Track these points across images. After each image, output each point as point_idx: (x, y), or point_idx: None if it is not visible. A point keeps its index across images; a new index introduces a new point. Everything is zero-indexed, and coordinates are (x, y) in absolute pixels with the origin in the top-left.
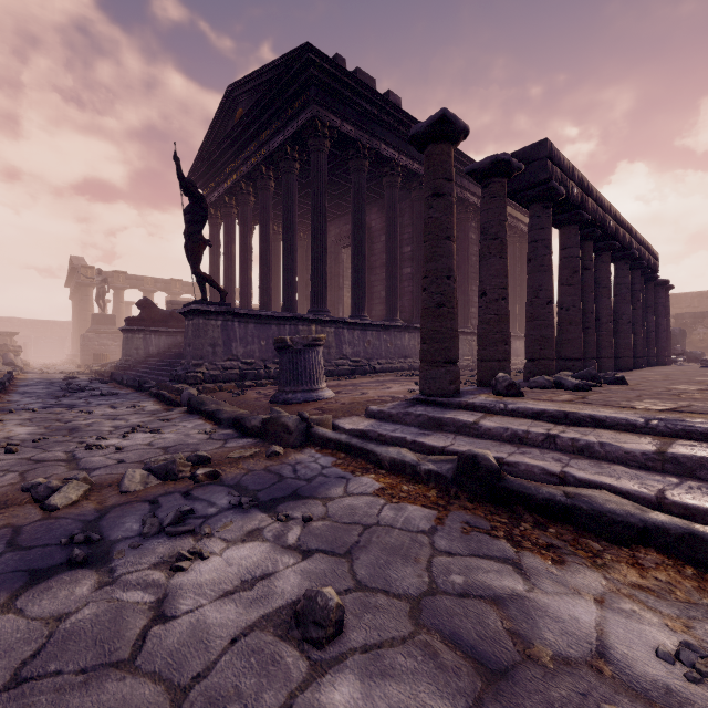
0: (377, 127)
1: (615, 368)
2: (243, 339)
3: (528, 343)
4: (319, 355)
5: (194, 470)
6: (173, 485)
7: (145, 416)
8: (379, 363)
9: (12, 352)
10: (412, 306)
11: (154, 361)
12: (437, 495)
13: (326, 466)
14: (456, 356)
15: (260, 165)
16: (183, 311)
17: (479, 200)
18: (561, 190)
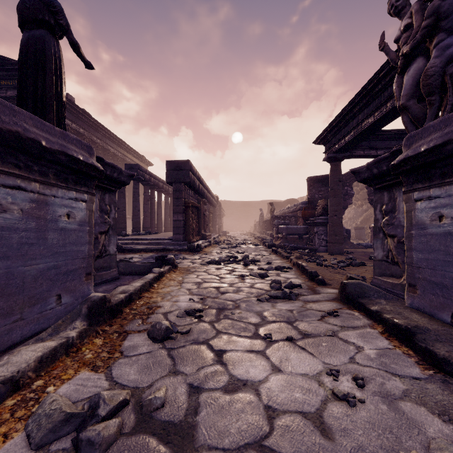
0: None
1: (165, 231)
2: None
3: (133, 223)
4: None
5: None
6: None
7: None
8: None
9: None
10: None
11: None
12: None
13: None
14: None
15: None
16: None
17: (115, 150)
18: (142, 178)
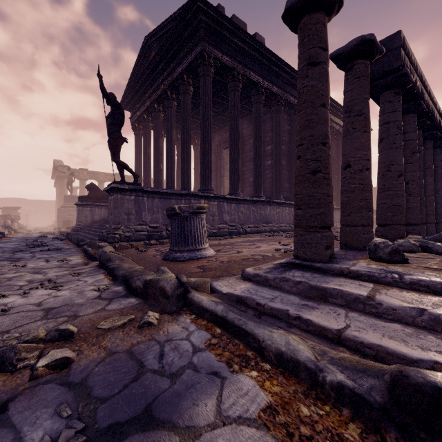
0: (248, 60)
1: None
2: (151, 209)
3: (380, 210)
4: (202, 221)
5: (49, 350)
6: (1, 383)
7: (64, 269)
8: (249, 227)
9: (12, 219)
10: (271, 187)
11: (96, 225)
12: (361, 438)
13: (199, 347)
14: (331, 221)
15: (166, 90)
16: (106, 189)
17: None
18: (411, 77)
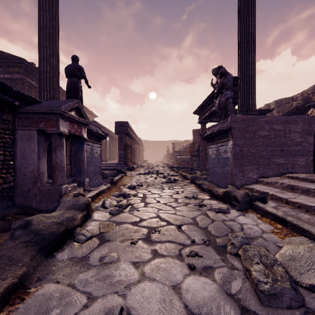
0: None
1: (109, 160)
2: None
3: None
4: None
5: None
6: None
7: None
8: None
9: None
10: None
11: None
12: None
13: None
14: None
15: None
16: None
17: None
18: None
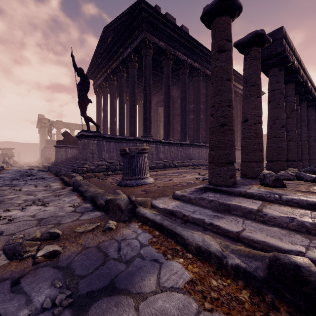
0: (176, 44)
1: None
2: (108, 150)
3: (269, 151)
4: (145, 158)
5: (43, 246)
6: (13, 267)
7: (48, 192)
8: (178, 162)
9: (8, 157)
10: (193, 134)
11: (69, 161)
12: (250, 299)
13: (144, 244)
14: (234, 159)
15: (119, 65)
16: (77, 135)
17: None
18: (290, 59)
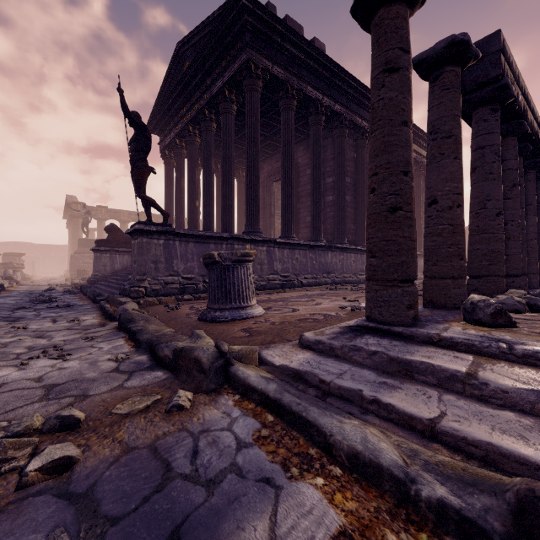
0: (304, 71)
1: None
2: (184, 256)
3: (473, 258)
4: (248, 271)
5: (46, 444)
6: None
7: (74, 332)
8: (306, 278)
9: (14, 268)
10: (333, 229)
11: (116, 276)
12: None
13: (245, 441)
14: (415, 273)
15: (203, 109)
16: (129, 231)
17: None
18: (512, 90)
